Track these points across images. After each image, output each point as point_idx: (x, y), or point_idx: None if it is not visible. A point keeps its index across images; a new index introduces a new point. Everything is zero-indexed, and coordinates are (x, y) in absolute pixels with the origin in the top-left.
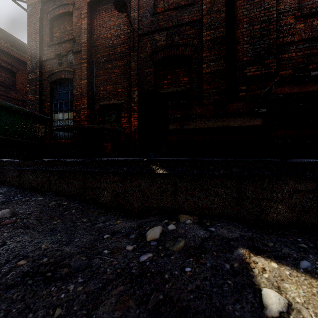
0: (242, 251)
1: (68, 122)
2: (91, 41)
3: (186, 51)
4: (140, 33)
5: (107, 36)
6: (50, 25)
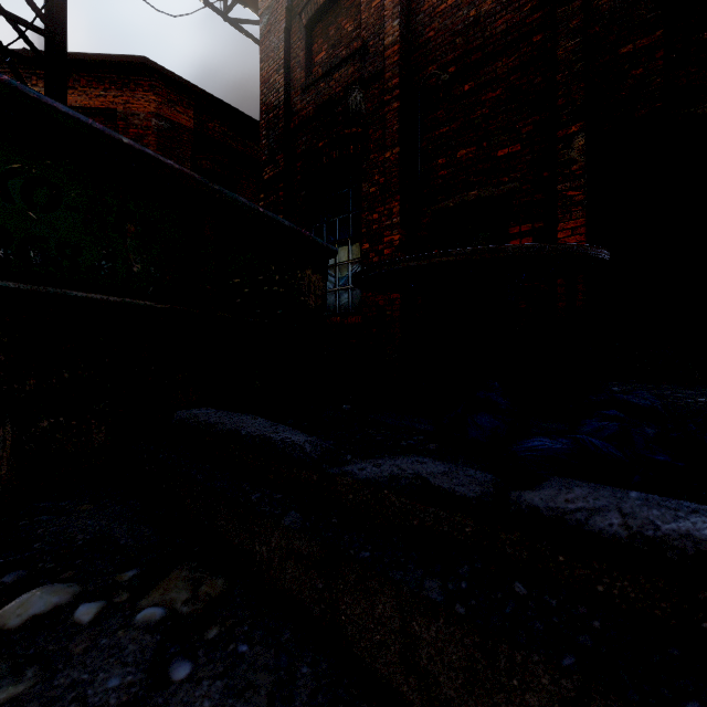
0: None
1: (347, 270)
2: (409, 37)
3: None
4: None
5: None
6: (306, 38)
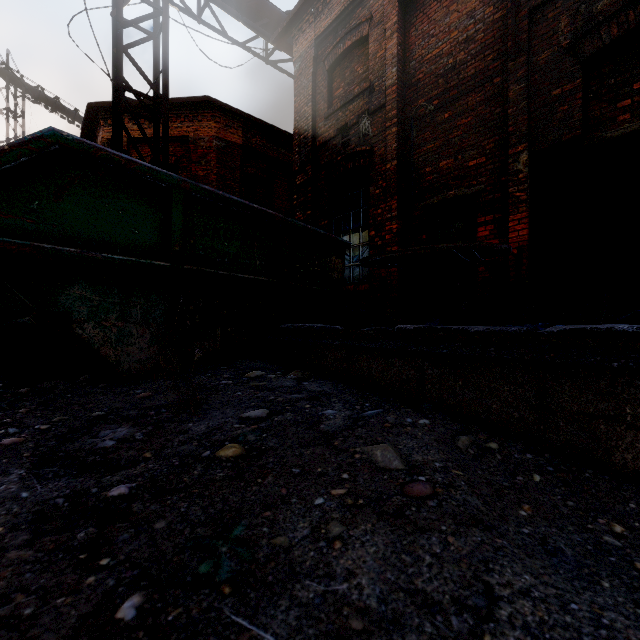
0: None
1: (359, 251)
2: (405, 78)
3: None
4: (535, 2)
5: (441, 51)
6: (328, 79)
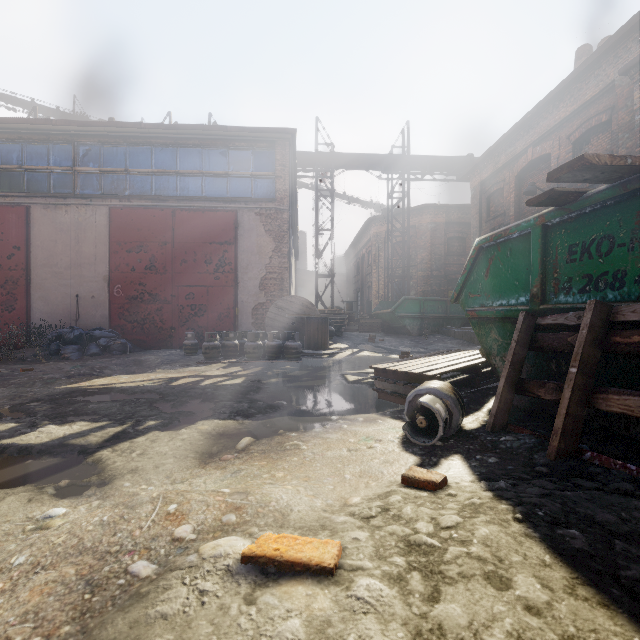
0: None
1: None
2: (519, 210)
3: None
4: None
5: None
6: (487, 202)
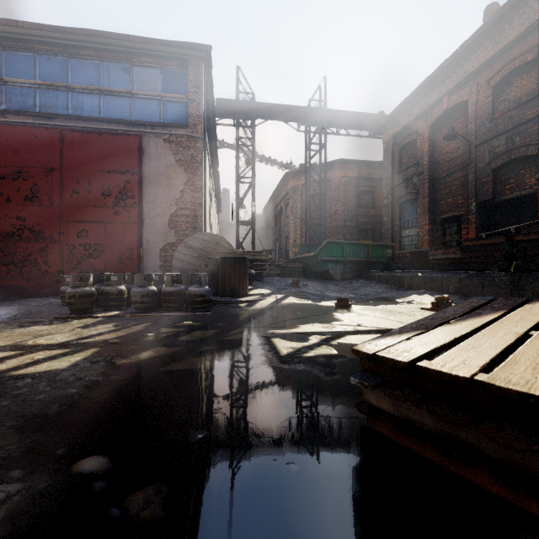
0: (426, 294)
1: (413, 237)
2: (433, 160)
3: (528, 152)
4: (477, 143)
5: (447, 150)
6: (399, 154)
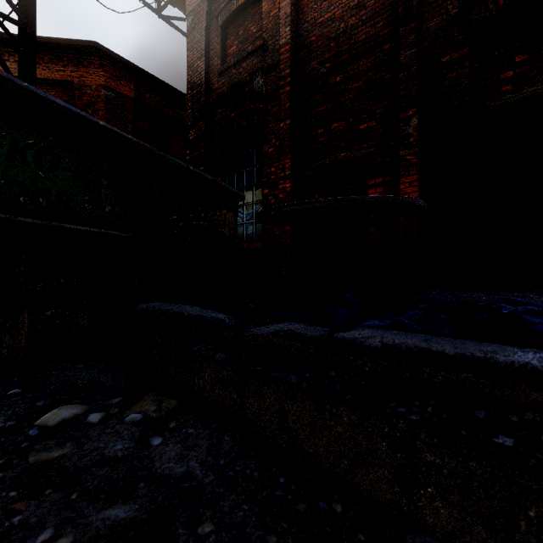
0: None
1: (252, 209)
2: (297, 40)
3: None
4: None
5: (333, 14)
6: (221, 35)
